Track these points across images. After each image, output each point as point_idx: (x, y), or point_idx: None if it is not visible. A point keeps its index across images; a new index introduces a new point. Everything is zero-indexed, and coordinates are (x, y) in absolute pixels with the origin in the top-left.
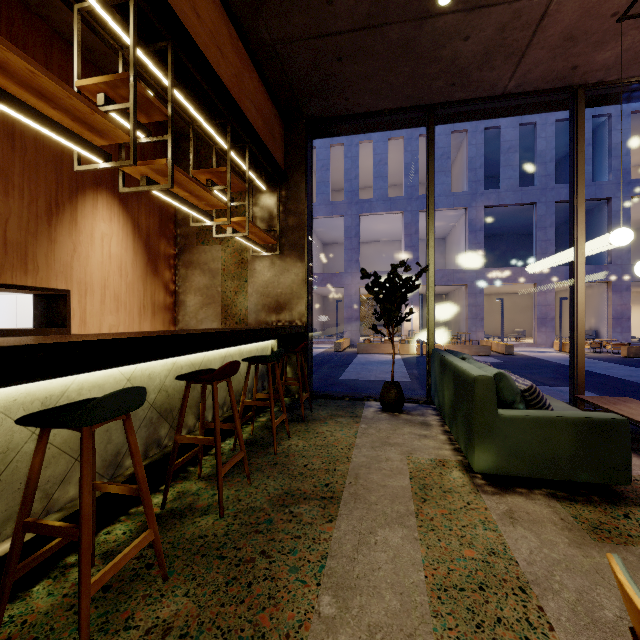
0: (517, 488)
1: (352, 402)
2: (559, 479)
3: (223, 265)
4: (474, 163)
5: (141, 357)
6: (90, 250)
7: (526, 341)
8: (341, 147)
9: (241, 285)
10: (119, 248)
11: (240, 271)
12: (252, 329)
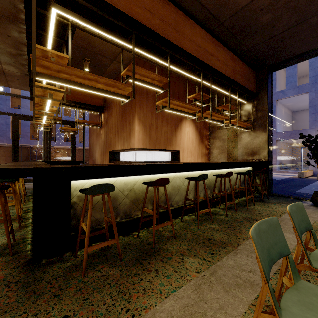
0: None
1: (294, 199)
2: None
3: (227, 137)
4: None
5: (203, 169)
6: (184, 137)
7: None
8: None
9: (235, 144)
10: (191, 135)
11: (235, 138)
12: (238, 162)
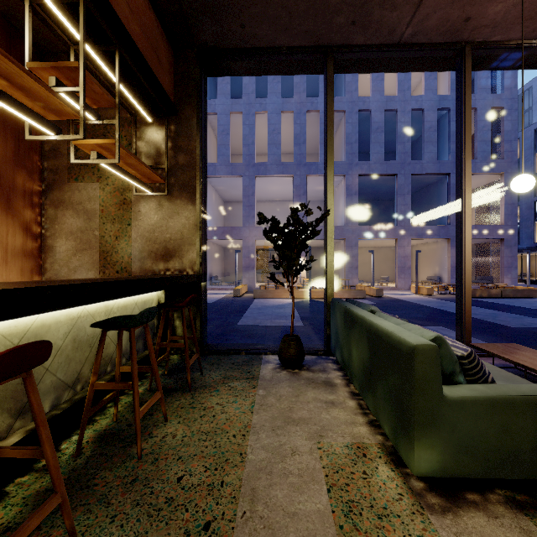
0: (466, 493)
1: (248, 357)
2: (519, 478)
3: (101, 205)
4: (350, 138)
5: None
6: None
7: (389, 285)
8: (240, 115)
9: (123, 229)
10: None
11: (122, 213)
12: (107, 281)
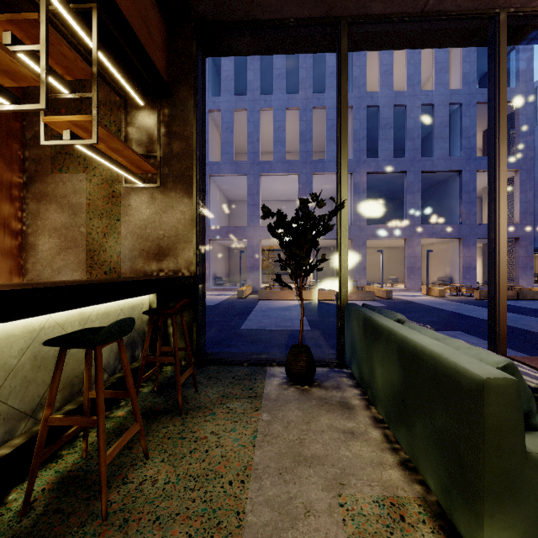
0: None
1: (251, 369)
2: None
3: (88, 199)
4: (358, 135)
5: None
6: None
7: (398, 286)
8: (244, 112)
9: (111, 225)
10: None
11: (110, 207)
12: (66, 285)
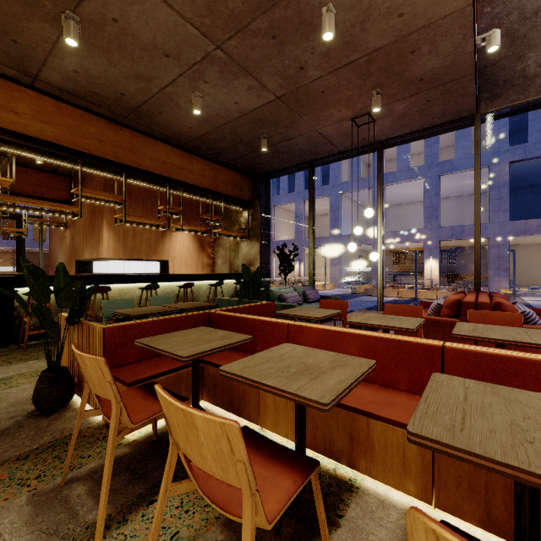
0: None
1: None
2: None
3: (230, 245)
4: (497, 123)
5: (171, 280)
6: (176, 245)
7: None
8: None
9: (236, 254)
10: (187, 242)
11: (236, 248)
12: (211, 274)
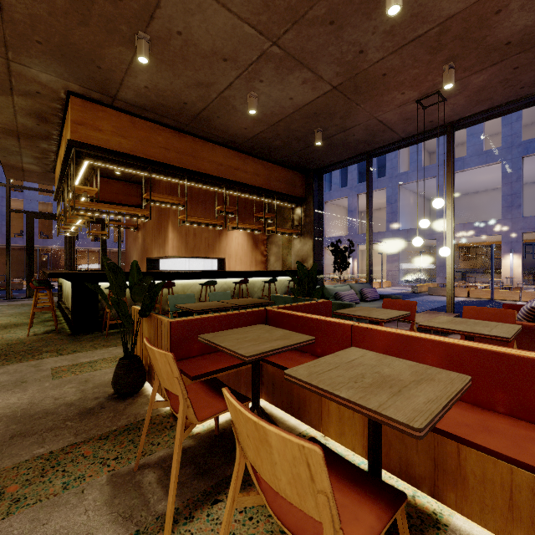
0: None
1: None
2: None
3: (282, 242)
4: None
5: (227, 277)
6: (231, 243)
7: None
8: None
9: (289, 251)
10: (242, 240)
11: (288, 245)
12: (265, 271)
